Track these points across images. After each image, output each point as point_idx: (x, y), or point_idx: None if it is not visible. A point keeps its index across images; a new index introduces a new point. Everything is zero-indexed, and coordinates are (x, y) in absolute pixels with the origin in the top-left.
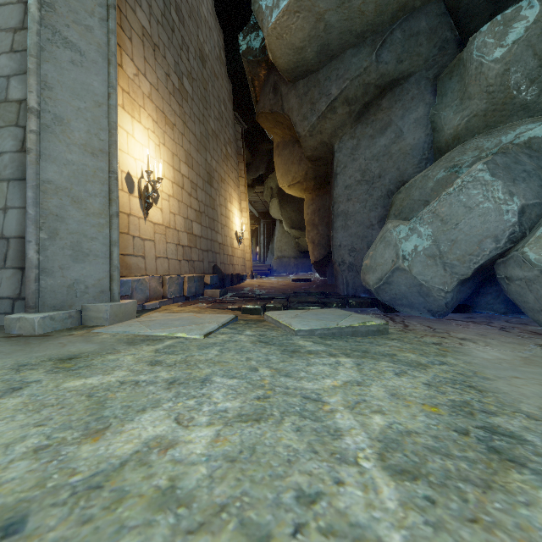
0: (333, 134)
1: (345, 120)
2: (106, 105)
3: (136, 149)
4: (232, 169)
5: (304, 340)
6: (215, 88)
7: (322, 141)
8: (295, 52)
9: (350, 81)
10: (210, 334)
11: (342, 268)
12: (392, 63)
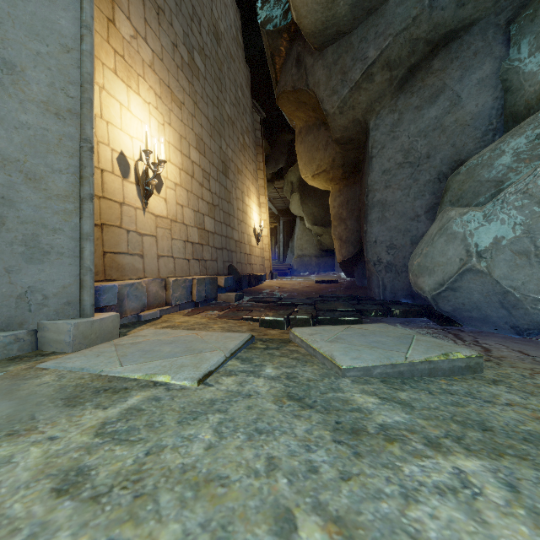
0: (368, 108)
1: (384, 90)
2: (77, 51)
3: (133, 125)
4: (250, 161)
5: (361, 391)
6: (231, 71)
7: (354, 118)
8: (324, 7)
9: (393, 38)
10: (209, 375)
11: (378, 269)
12: (450, 8)
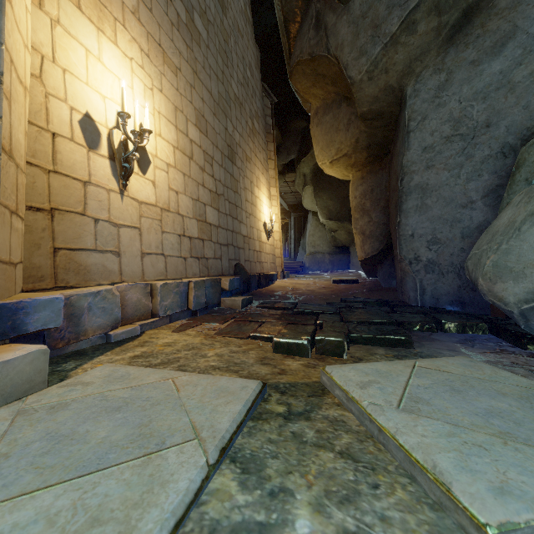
0: (405, 70)
1: (428, 43)
2: None
3: (106, 82)
4: (260, 149)
5: None
6: (239, 46)
7: (386, 84)
8: None
9: None
10: None
11: (415, 268)
12: None
